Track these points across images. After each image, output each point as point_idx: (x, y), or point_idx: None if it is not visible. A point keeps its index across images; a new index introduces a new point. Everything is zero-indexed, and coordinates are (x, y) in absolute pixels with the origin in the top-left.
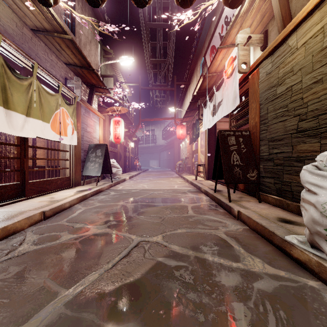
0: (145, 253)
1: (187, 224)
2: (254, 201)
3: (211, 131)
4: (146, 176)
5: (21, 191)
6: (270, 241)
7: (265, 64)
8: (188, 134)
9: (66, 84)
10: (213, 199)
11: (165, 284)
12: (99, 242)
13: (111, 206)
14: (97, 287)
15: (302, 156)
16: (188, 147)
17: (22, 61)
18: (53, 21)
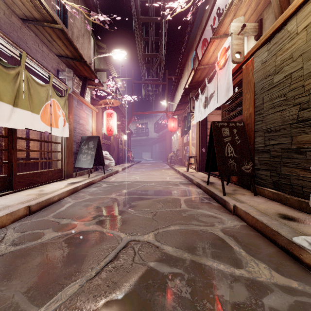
0: (135, 256)
1: (181, 220)
2: (249, 194)
3: (203, 123)
4: (138, 168)
5: (8, 184)
6: (272, 241)
7: (261, 53)
8: (180, 126)
9: (58, 76)
10: (206, 192)
11: (157, 300)
12: (84, 242)
13: (101, 199)
14: (75, 304)
15: (303, 147)
16: (180, 139)
17: (9, 49)
18: (42, 9)
